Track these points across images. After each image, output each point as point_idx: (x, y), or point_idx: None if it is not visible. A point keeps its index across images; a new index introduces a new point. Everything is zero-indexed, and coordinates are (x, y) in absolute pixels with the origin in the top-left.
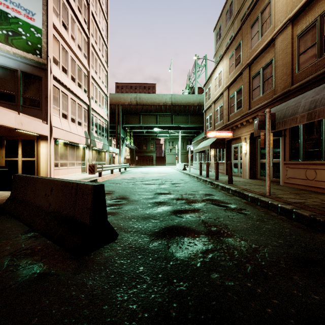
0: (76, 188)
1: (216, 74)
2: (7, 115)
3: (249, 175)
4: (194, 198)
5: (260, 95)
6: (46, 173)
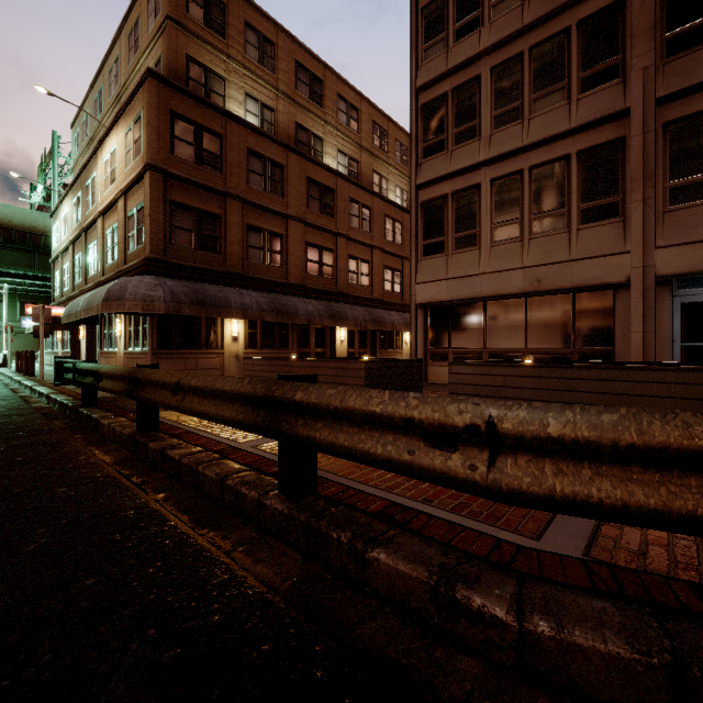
0: None
1: (64, 211)
2: None
3: None
4: None
5: (93, 273)
6: None
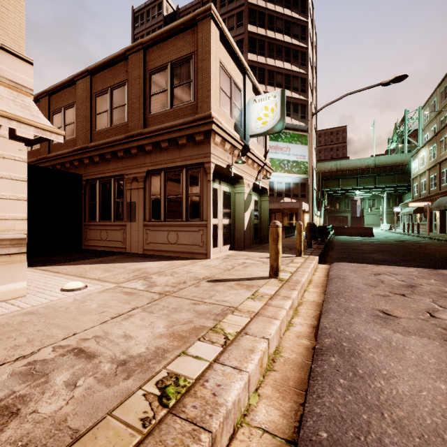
0: (366, 228)
1: (421, 154)
2: (306, 205)
3: (439, 231)
4: (394, 236)
5: (444, 184)
6: None
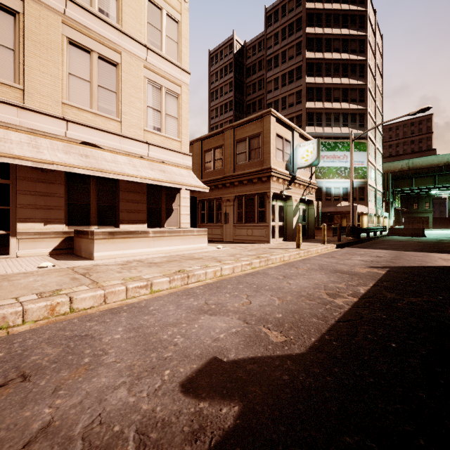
0: (417, 229)
1: None
2: (363, 208)
3: None
4: None
5: None
6: None
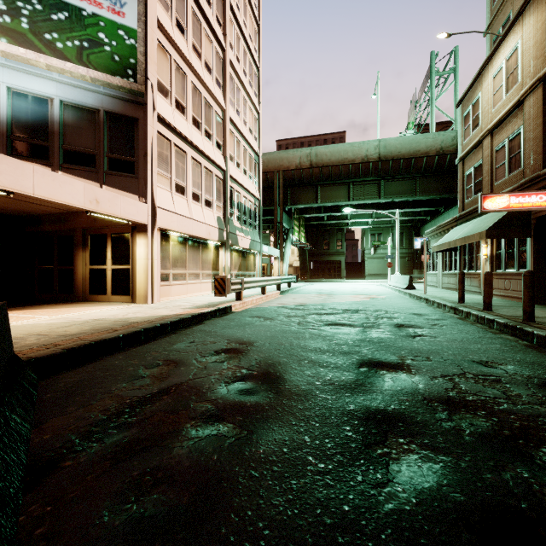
0: None
1: (498, 63)
2: (69, 185)
3: None
4: (519, 408)
5: None
6: (145, 293)
